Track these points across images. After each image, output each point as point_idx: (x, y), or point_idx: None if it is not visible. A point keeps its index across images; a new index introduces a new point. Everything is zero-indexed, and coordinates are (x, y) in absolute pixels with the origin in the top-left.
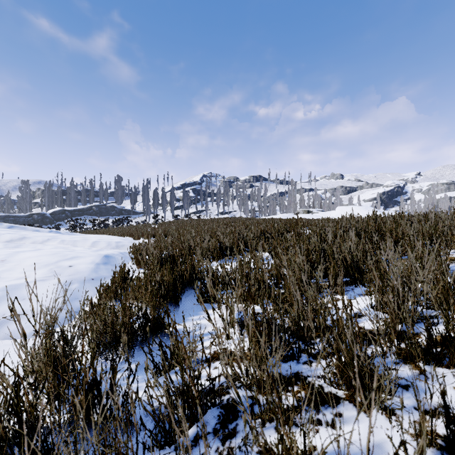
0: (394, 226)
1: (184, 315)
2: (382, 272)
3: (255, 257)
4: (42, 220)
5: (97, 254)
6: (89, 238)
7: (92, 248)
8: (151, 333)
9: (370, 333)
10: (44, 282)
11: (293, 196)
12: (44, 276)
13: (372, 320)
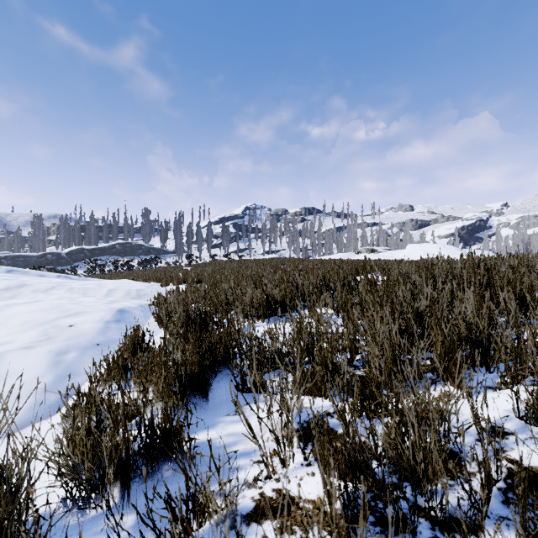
0: (518, 276)
1: (210, 438)
2: (523, 353)
3: (315, 316)
4: (57, 261)
5: (109, 309)
6: (104, 285)
7: (106, 298)
8: (159, 455)
9: (534, 475)
10: (30, 351)
11: (353, 232)
12: (33, 341)
13: (529, 445)
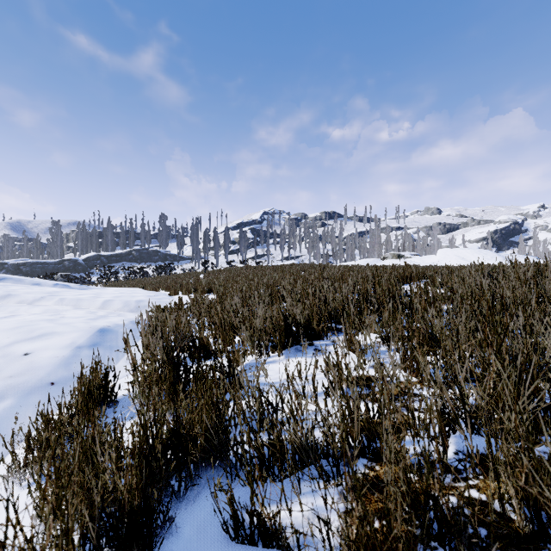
0: None
1: None
2: None
3: (355, 348)
4: (74, 268)
5: (88, 328)
6: (102, 295)
7: (97, 311)
8: None
9: None
10: None
11: (377, 236)
12: None
13: None
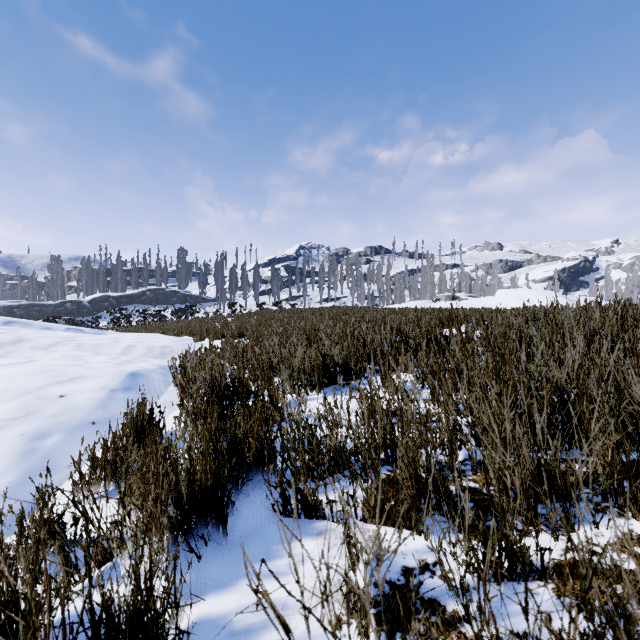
0: None
1: None
2: None
3: (391, 386)
4: (77, 311)
5: (118, 372)
6: (122, 340)
7: (120, 357)
8: None
9: None
10: None
11: (429, 275)
12: (4, 419)
13: None
